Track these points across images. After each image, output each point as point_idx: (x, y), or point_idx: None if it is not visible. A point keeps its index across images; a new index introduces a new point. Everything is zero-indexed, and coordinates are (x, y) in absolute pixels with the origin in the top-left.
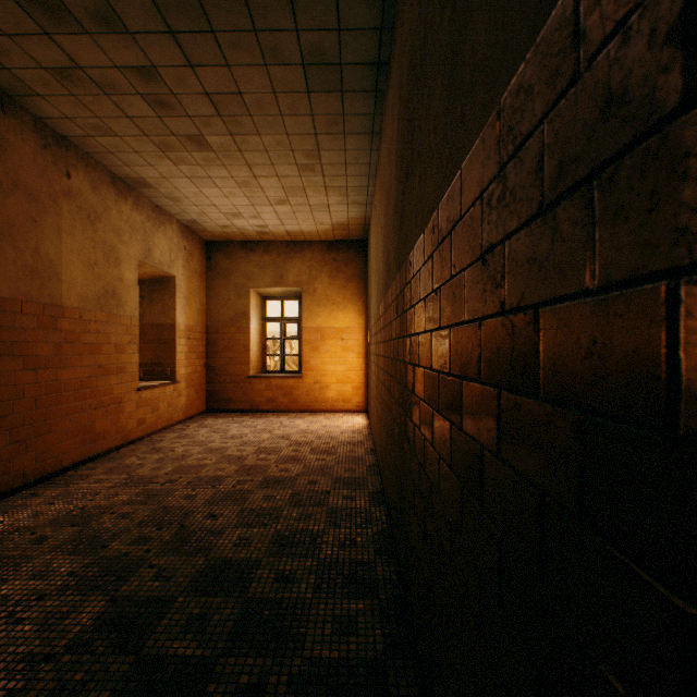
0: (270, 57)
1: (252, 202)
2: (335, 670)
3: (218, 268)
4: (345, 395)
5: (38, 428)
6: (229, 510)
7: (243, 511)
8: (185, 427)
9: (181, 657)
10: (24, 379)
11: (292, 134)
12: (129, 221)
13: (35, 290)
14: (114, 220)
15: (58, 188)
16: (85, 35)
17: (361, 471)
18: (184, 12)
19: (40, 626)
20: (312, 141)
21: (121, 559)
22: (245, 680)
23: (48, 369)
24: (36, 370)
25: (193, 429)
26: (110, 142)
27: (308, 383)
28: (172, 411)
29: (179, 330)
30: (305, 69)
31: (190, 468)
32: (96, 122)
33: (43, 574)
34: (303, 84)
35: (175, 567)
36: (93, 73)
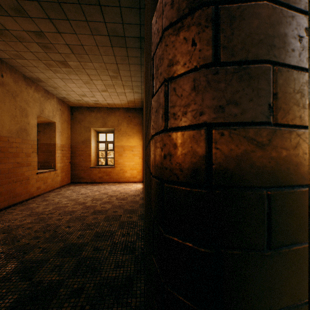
0: (94, 31)
1: (90, 90)
2: (113, 280)
3: (76, 118)
4: (134, 175)
5: None
6: (76, 224)
7: (83, 224)
8: (60, 190)
9: (50, 280)
10: None
11: (106, 63)
12: (32, 97)
13: None
14: (25, 96)
15: None
16: (9, 16)
17: (136, 206)
18: (55, 11)
19: None
20: (115, 66)
21: (26, 245)
22: (76, 286)
23: None
24: None
25: (63, 191)
26: (23, 61)
27: (117, 170)
28: (54, 183)
29: (57, 146)
30: (110, 37)
31: (60, 208)
32: (15, 53)
33: None
34: (109, 43)
35: (50, 247)
36: (13, 32)
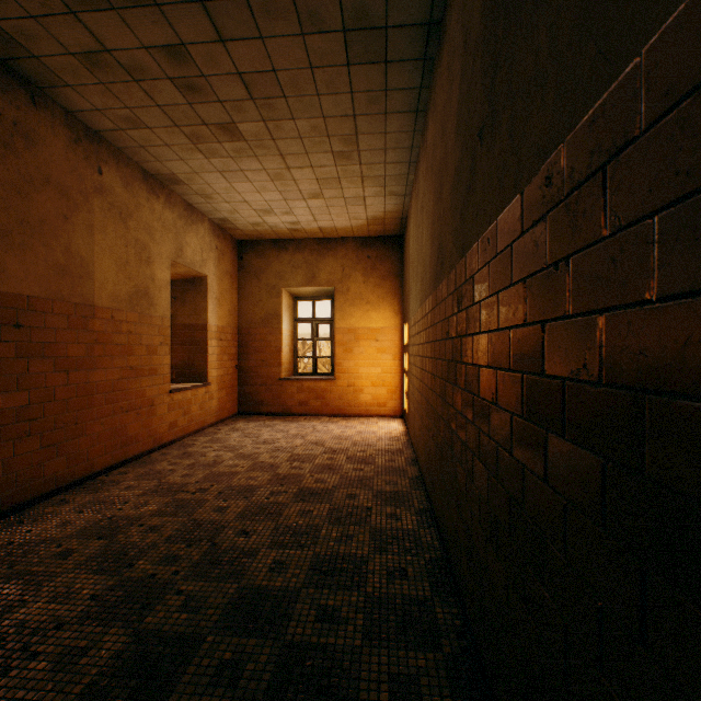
0: (308, 24)
1: (284, 196)
2: None
3: (249, 268)
4: (380, 399)
5: (69, 432)
6: (262, 526)
7: (277, 528)
8: (217, 430)
9: None
10: (55, 381)
11: (328, 117)
12: (160, 219)
13: (66, 289)
14: (146, 218)
15: (89, 185)
16: (111, 11)
17: (403, 484)
18: None
19: (55, 665)
20: (349, 123)
21: (147, 581)
22: None
23: (79, 371)
24: (67, 372)
25: (224, 433)
26: (141, 135)
27: (341, 386)
28: (204, 413)
29: (210, 331)
30: (346, 36)
31: (221, 476)
32: (126, 113)
33: (64, 596)
34: (343, 55)
35: (205, 596)
36: (121, 56)
